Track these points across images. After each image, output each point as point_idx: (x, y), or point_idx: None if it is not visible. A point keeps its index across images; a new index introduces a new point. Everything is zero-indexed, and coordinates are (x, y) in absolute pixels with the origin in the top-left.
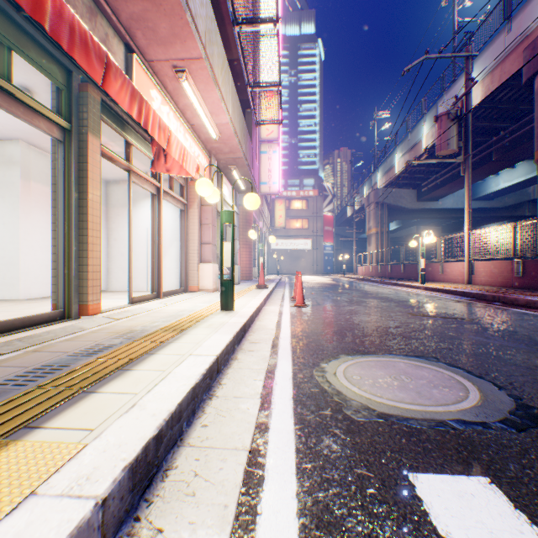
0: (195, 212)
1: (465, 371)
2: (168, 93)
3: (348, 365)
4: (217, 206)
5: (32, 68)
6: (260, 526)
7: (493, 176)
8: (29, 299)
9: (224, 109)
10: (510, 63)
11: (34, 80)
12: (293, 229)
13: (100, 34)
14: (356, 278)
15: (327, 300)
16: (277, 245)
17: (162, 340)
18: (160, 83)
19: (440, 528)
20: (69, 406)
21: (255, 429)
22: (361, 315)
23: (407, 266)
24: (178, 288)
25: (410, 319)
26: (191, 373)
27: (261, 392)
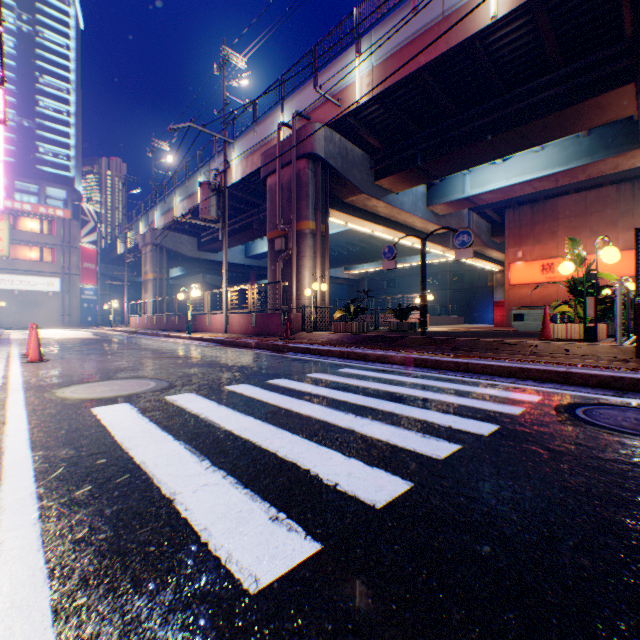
0: None
1: (159, 379)
2: None
3: (78, 388)
4: None
5: None
6: (8, 429)
7: (261, 240)
8: None
9: None
10: (258, 158)
11: None
12: (28, 261)
13: None
14: (128, 331)
15: (76, 354)
16: None
17: None
18: None
19: (97, 413)
20: None
21: None
22: (109, 362)
23: (183, 318)
24: None
25: (153, 361)
26: None
27: None
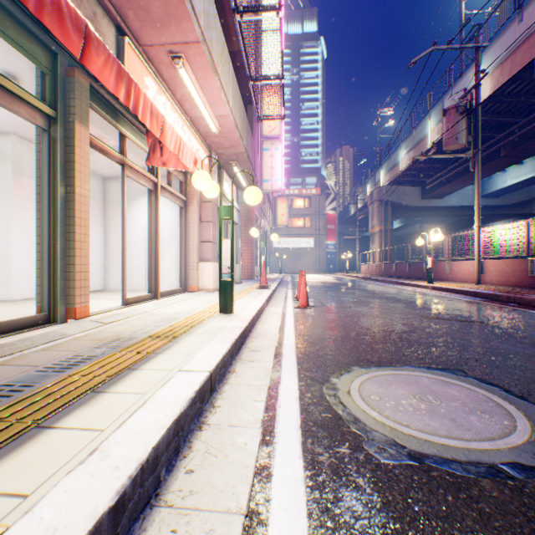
0: (195, 209)
1: (502, 390)
2: (164, 82)
3: (363, 380)
4: (217, 203)
5: (15, 51)
6: None
7: (500, 172)
8: (21, 300)
9: (224, 100)
10: (521, 54)
11: (18, 65)
12: (296, 228)
13: (87, 12)
14: (360, 277)
15: (332, 300)
16: (280, 243)
17: (150, 351)
18: (156, 71)
19: None
20: (9, 451)
21: (254, 476)
22: (369, 318)
23: (412, 265)
24: (177, 288)
25: (424, 323)
26: (176, 398)
27: (261, 419)
